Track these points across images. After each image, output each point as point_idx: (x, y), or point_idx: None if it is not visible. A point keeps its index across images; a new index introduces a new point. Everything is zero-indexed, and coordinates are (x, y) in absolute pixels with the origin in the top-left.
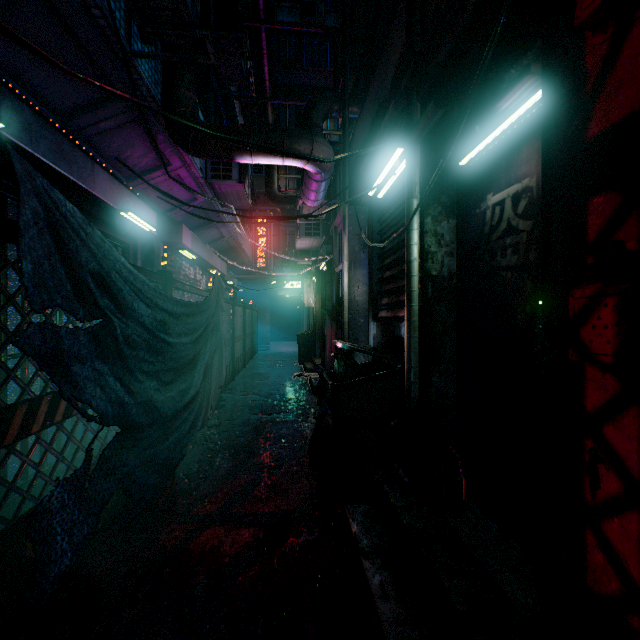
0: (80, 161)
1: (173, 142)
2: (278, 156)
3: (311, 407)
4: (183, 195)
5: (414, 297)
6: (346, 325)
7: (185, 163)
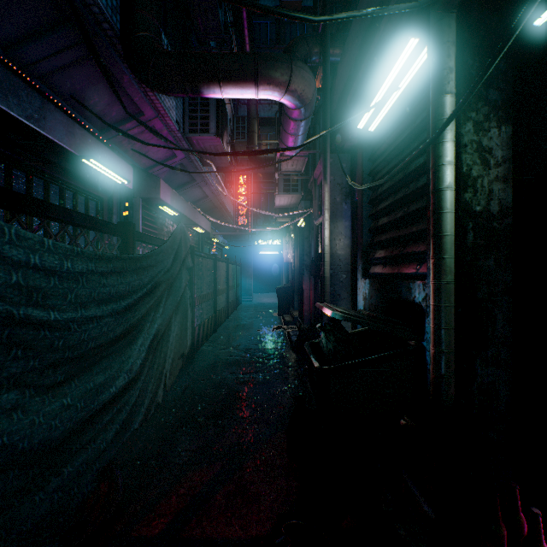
0: (22, 94)
1: (142, 86)
2: (251, 85)
3: (289, 365)
4: (162, 151)
5: (447, 245)
6: (327, 281)
7: (159, 113)
